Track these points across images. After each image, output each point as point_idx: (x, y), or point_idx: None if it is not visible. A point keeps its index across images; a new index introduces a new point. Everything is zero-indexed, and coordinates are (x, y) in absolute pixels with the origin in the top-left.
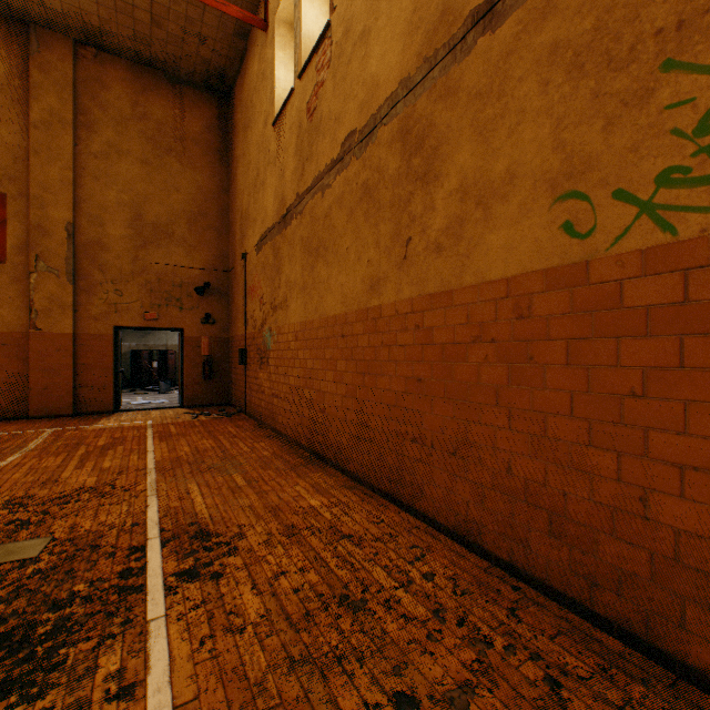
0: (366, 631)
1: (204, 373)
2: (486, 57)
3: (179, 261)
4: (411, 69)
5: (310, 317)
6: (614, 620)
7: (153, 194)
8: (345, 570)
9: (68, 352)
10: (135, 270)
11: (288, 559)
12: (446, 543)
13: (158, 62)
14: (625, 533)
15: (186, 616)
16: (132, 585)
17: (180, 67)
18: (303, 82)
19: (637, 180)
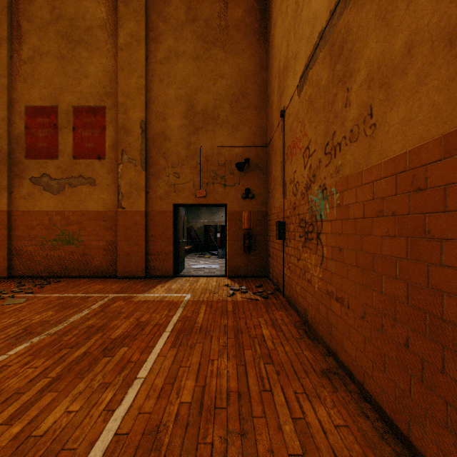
0: None
1: (244, 245)
2: None
3: (222, 142)
4: None
5: None
6: None
7: (202, 85)
8: None
9: (141, 226)
10: (188, 154)
11: None
12: None
13: None
14: None
15: None
16: None
17: None
18: None
19: None
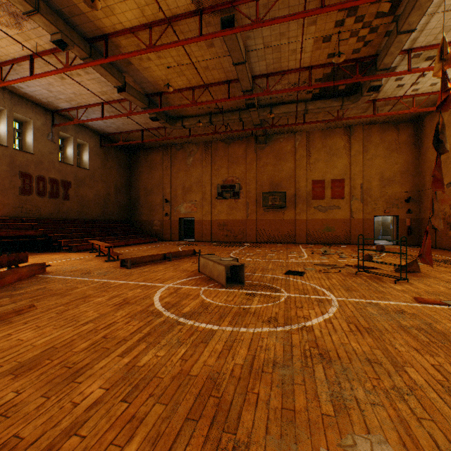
0: None
1: (407, 232)
2: None
3: (396, 190)
4: None
5: None
6: None
7: (386, 168)
8: None
9: (360, 224)
10: (380, 196)
11: None
12: None
13: (390, 121)
14: None
15: None
16: None
17: (399, 119)
18: None
19: None
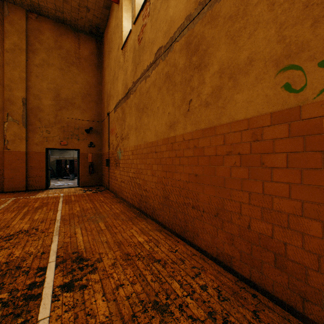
0: None
1: (89, 170)
2: None
3: (77, 117)
4: (191, 10)
5: (139, 143)
6: (319, 323)
7: (65, 85)
8: (156, 283)
9: (23, 160)
10: (56, 121)
11: (125, 276)
12: (212, 264)
13: (67, 21)
14: None
15: (62, 317)
16: (34, 294)
17: (77, 23)
18: (136, 26)
19: None
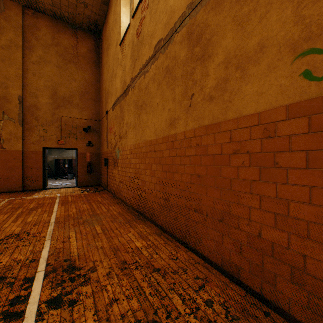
0: None
1: (88, 170)
2: None
3: (75, 115)
4: None
5: (138, 142)
6: None
7: (62, 82)
8: (155, 298)
9: (19, 160)
10: (53, 119)
11: (120, 288)
12: (216, 274)
13: (64, 17)
14: None
15: None
16: (16, 311)
17: (75, 20)
18: (134, 19)
19: None
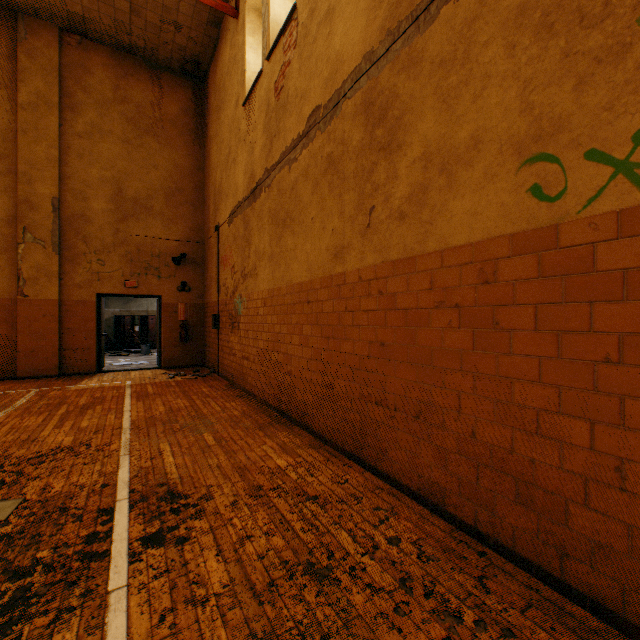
0: (332, 604)
1: (181, 336)
2: (450, 25)
3: (157, 233)
4: (374, 43)
5: (277, 285)
6: (586, 593)
7: (133, 171)
8: (310, 534)
9: (53, 317)
10: (117, 241)
11: (254, 522)
12: (409, 504)
13: (137, 49)
14: (598, 503)
15: (148, 586)
16: (96, 551)
17: (158, 53)
18: (271, 63)
19: (612, 139)
